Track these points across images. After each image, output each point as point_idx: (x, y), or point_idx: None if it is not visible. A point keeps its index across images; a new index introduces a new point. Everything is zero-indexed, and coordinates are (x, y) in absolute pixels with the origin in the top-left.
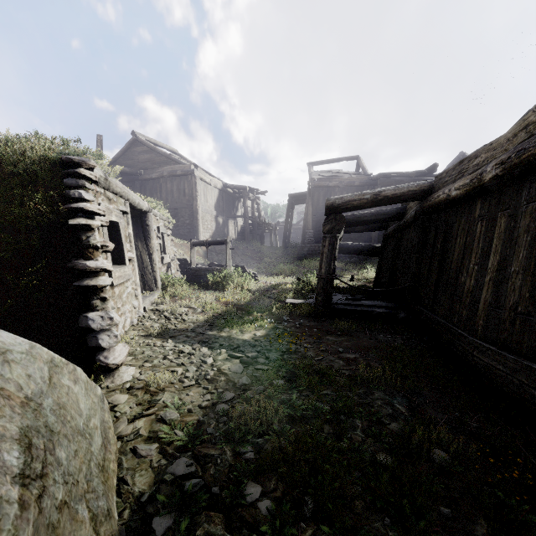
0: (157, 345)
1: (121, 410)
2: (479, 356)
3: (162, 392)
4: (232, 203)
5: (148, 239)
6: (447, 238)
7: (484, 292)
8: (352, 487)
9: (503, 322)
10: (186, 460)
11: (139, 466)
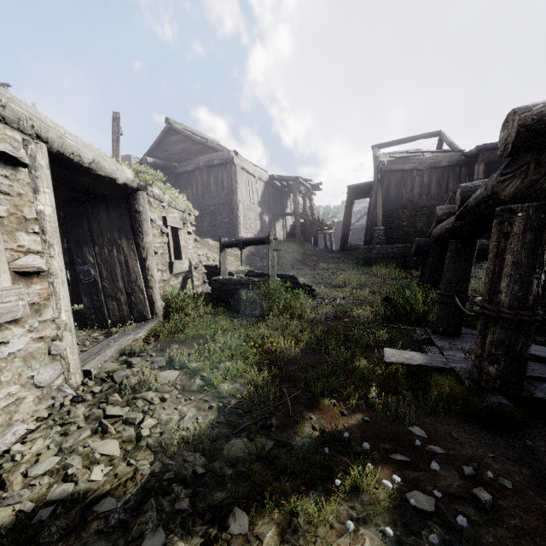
0: None
1: None
2: None
3: None
4: (280, 198)
5: (139, 234)
6: None
7: None
8: None
9: None
10: None
11: None
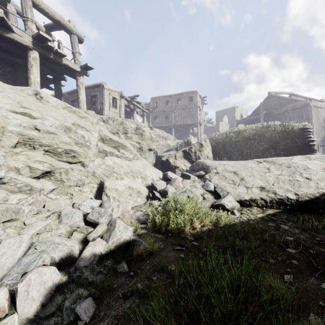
0: None
1: None
2: None
3: None
4: None
5: None
6: None
7: None
8: None
9: None
10: None
11: None
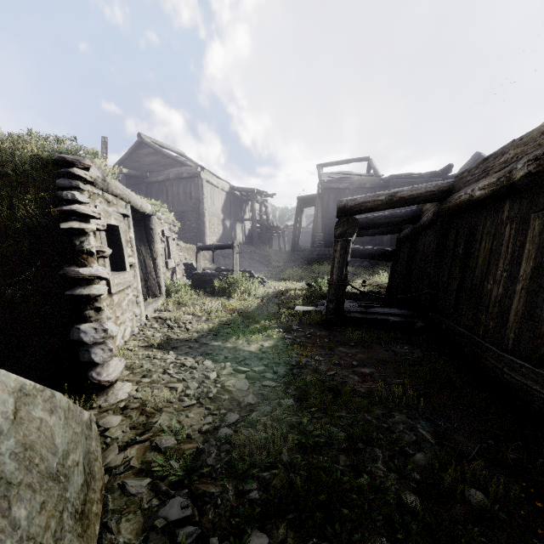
0: (158, 357)
1: (112, 435)
2: (510, 373)
3: (159, 413)
4: (239, 206)
5: (152, 243)
6: (470, 242)
7: (515, 302)
8: (375, 537)
9: (540, 337)
10: (181, 500)
11: (127, 507)
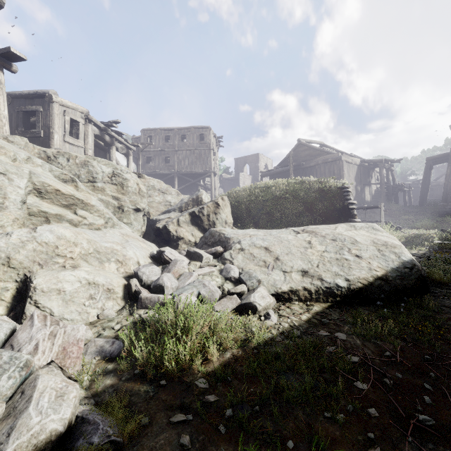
0: None
1: None
2: None
3: None
4: (367, 173)
5: None
6: None
7: None
8: None
9: None
10: None
11: None
